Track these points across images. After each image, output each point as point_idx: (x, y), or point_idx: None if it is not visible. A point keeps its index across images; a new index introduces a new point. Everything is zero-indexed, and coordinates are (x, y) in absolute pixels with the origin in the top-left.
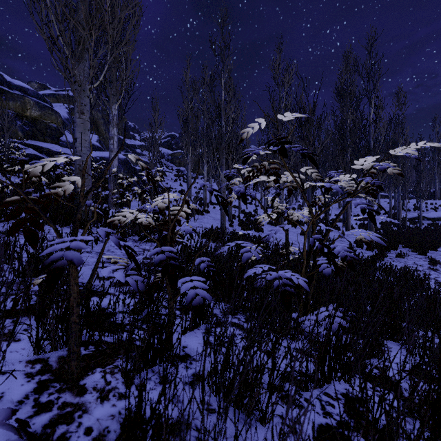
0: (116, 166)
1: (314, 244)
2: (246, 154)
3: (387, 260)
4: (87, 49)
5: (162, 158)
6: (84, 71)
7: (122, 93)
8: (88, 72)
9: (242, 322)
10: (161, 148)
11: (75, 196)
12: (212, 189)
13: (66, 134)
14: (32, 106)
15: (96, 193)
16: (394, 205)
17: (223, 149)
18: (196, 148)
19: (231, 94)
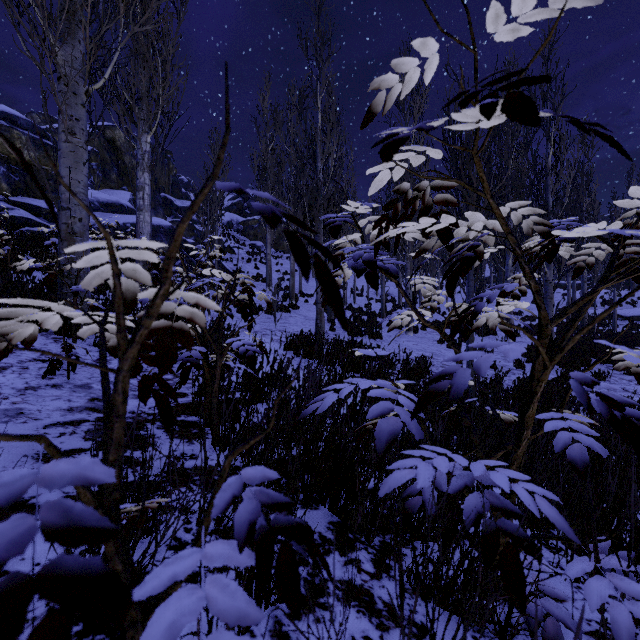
0: (147, 234)
1: (590, 403)
2: (390, 135)
3: None
4: (81, 21)
5: (230, 227)
6: (75, 59)
7: (158, 116)
8: (84, 62)
9: (369, 579)
10: (228, 213)
11: (59, 280)
12: (279, 210)
13: None
14: (23, 144)
15: None
16: (572, 298)
17: (320, 207)
18: None
19: (332, 119)
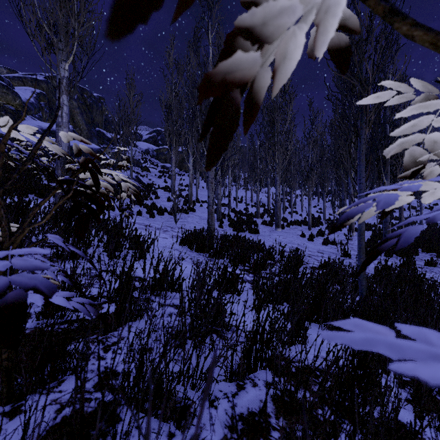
0: (65, 146)
1: None
2: None
3: (418, 270)
4: None
5: (147, 153)
6: None
7: (75, 47)
8: None
9: None
10: (146, 143)
11: None
12: None
13: (28, 119)
14: None
15: (40, 184)
16: None
17: None
18: (181, 139)
19: None
